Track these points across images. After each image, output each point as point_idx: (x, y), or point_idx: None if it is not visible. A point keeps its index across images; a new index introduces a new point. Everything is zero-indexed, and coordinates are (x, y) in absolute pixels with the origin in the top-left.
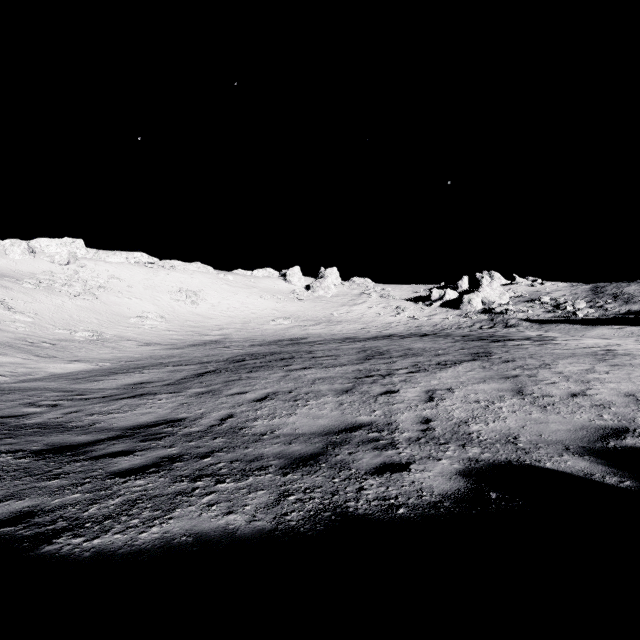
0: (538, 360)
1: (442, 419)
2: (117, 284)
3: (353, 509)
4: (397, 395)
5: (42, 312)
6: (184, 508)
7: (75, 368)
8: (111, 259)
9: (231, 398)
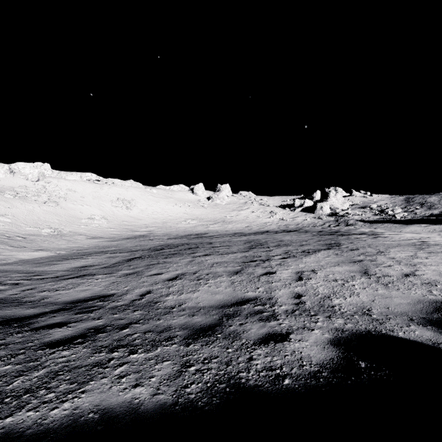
0: (375, 249)
1: (310, 294)
2: (73, 195)
3: (245, 380)
4: (275, 275)
5: (18, 215)
6: (97, 380)
7: (39, 255)
8: (69, 177)
9: (150, 278)
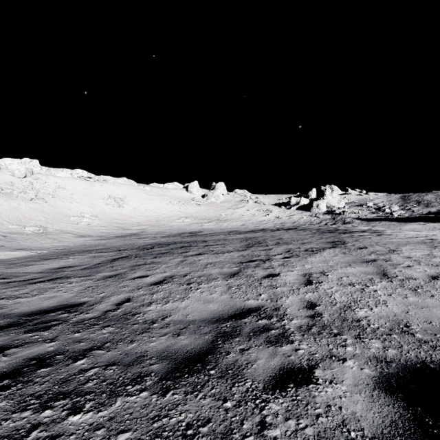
0: (384, 247)
1: (326, 303)
2: (62, 192)
3: None
4: (278, 278)
5: (0, 212)
6: None
7: (17, 255)
8: (59, 174)
9: (133, 281)
